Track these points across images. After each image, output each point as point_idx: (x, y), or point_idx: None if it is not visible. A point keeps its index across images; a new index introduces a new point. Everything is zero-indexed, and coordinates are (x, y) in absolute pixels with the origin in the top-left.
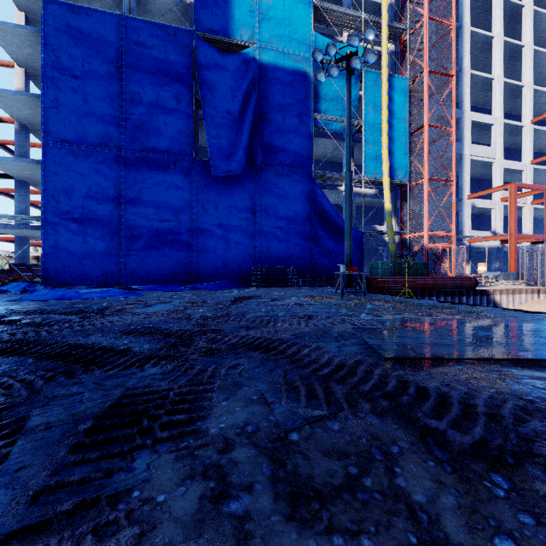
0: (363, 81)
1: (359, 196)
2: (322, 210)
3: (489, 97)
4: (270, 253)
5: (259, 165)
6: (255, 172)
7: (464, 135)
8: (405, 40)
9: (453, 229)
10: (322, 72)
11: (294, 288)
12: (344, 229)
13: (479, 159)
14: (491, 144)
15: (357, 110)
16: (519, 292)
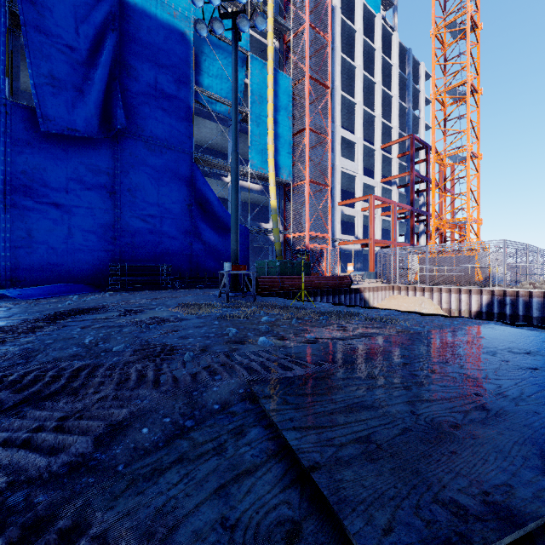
0: (250, 66)
1: (245, 190)
2: (205, 199)
3: (352, 120)
4: (136, 247)
5: (121, 131)
6: (114, 140)
7: (336, 147)
8: (289, 41)
9: (329, 231)
10: (202, 23)
11: (168, 292)
12: (229, 223)
13: (346, 171)
14: (355, 160)
15: (242, 96)
16: (381, 289)
